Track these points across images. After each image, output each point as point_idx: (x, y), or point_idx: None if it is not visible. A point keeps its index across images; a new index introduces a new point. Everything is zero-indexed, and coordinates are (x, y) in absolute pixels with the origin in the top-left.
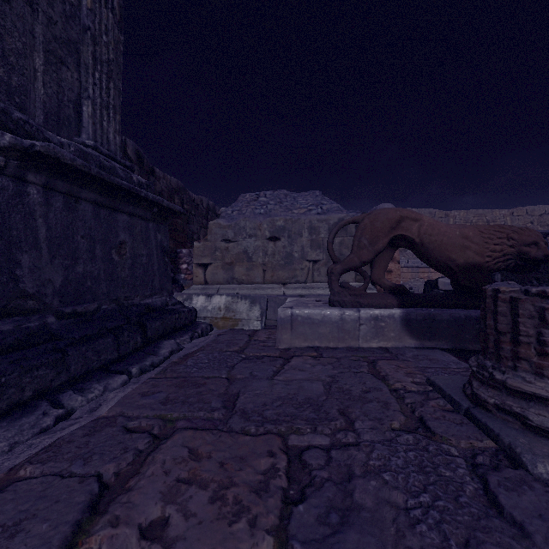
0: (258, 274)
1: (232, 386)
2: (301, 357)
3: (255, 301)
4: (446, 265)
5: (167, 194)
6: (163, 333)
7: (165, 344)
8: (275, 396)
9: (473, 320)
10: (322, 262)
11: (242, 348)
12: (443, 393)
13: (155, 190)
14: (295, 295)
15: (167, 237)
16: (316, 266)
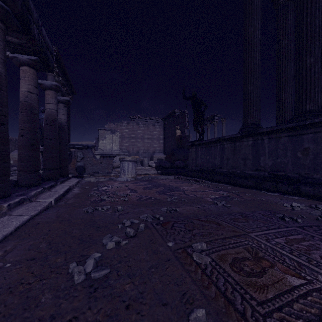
0: (16, 159)
1: None
2: None
3: None
4: None
5: None
6: None
7: None
8: None
9: None
10: None
11: None
12: None
13: None
14: None
15: None
16: None
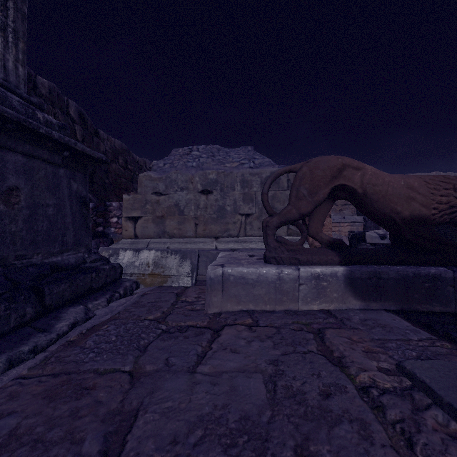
0: (190, 227)
1: (133, 391)
2: (234, 327)
3: (185, 256)
4: (390, 218)
5: (111, 154)
6: (72, 297)
7: (68, 313)
8: (194, 415)
9: (422, 278)
10: (254, 215)
11: (164, 314)
12: (435, 397)
13: (99, 150)
14: (227, 249)
15: (86, 186)
16: (248, 220)
